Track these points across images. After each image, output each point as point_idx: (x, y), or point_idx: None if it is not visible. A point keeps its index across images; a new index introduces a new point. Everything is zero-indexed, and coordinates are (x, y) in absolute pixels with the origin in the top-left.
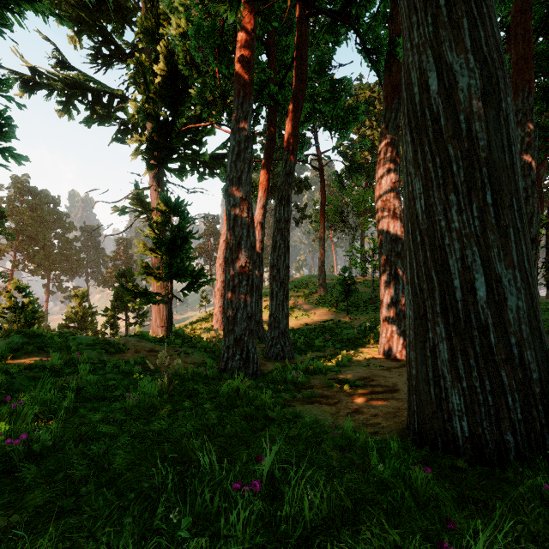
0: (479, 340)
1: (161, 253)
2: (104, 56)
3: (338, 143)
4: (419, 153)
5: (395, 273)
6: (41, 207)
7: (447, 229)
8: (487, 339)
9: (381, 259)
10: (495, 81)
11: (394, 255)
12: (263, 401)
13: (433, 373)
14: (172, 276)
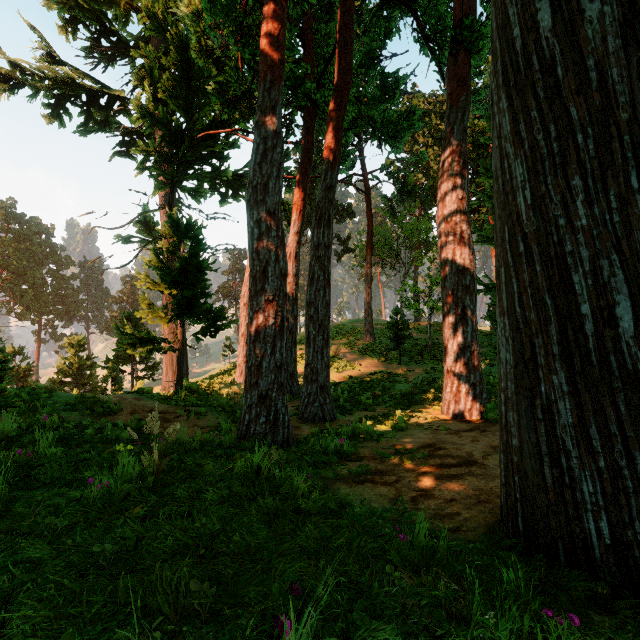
0: (623, 394)
1: (168, 287)
2: (102, 48)
3: (388, 161)
4: (521, 123)
5: (463, 311)
6: (30, 237)
7: (568, 229)
8: (637, 393)
9: (445, 295)
10: (639, 8)
11: (461, 289)
12: (295, 485)
13: (549, 445)
14: (182, 316)
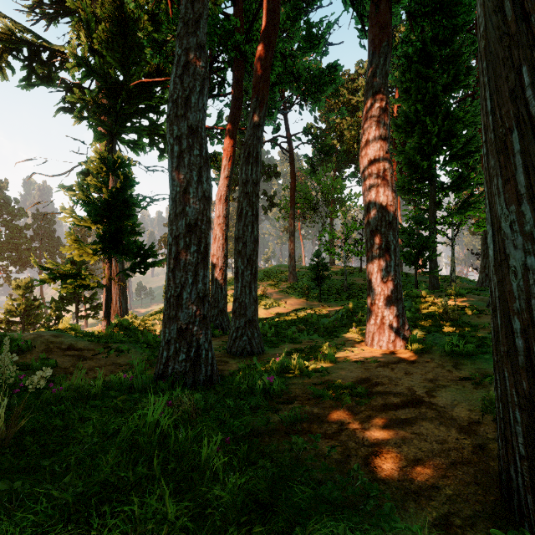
0: None
1: (92, 221)
2: (42, 5)
3: (309, 125)
4: None
5: (386, 246)
6: None
7: None
8: None
9: (368, 231)
10: None
11: (384, 225)
12: (203, 463)
13: None
14: (109, 252)
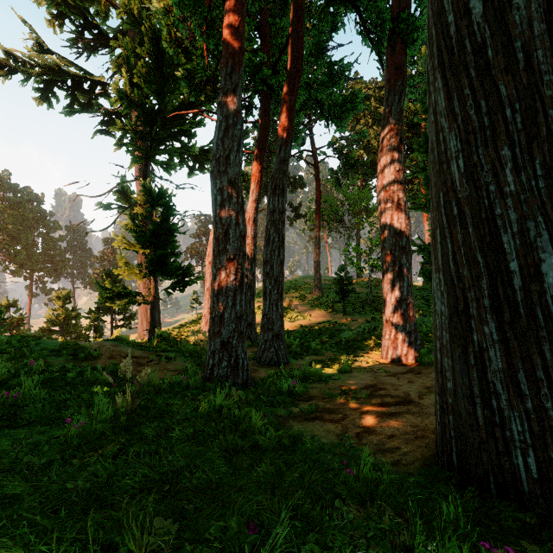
0: (548, 343)
1: (142, 247)
2: (85, 40)
3: (334, 139)
4: (455, 100)
5: (400, 269)
6: (23, 204)
7: (498, 194)
8: None
9: (384, 254)
10: None
11: (398, 249)
12: (252, 423)
13: (480, 388)
14: (155, 273)
